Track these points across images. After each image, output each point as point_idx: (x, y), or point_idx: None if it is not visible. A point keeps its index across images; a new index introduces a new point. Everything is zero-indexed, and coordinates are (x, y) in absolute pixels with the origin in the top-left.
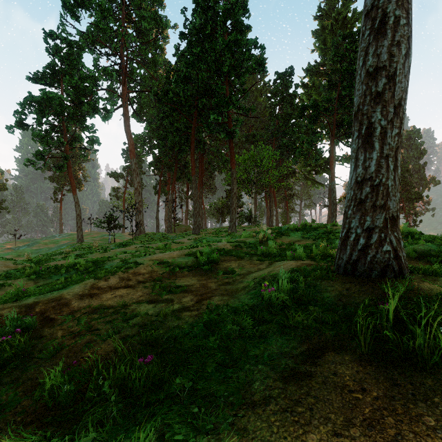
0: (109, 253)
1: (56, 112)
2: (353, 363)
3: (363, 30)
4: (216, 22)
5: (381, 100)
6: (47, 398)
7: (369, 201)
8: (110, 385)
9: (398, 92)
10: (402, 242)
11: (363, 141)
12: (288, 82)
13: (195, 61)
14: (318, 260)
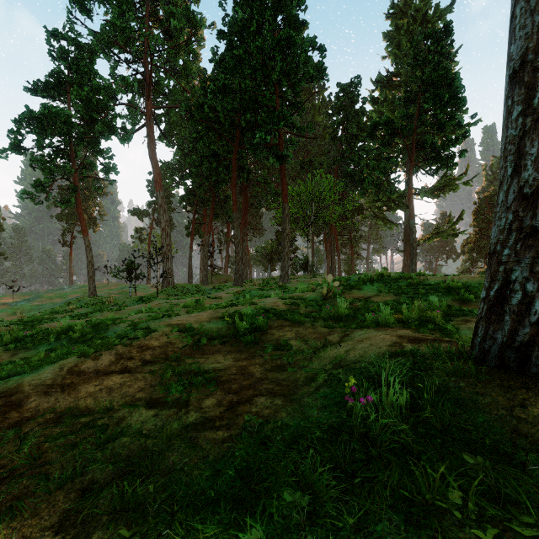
0: (123, 311)
1: (61, 131)
2: None
3: None
4: (263, 17)
5: None
6: None
7: None
8: None
9: None
10: None
11: (536, 119)
12: (353, 96)
13: (236, 65)
14: (413, 326)
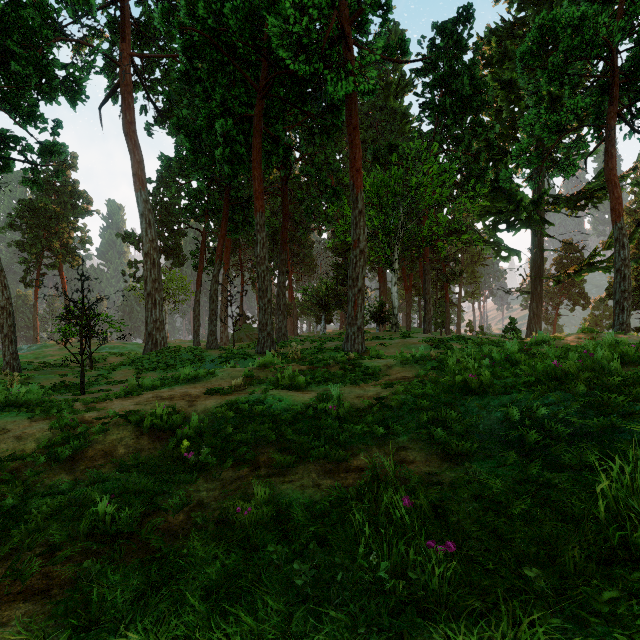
0: None
1: None
2: None
3: None
4: None
5: None
6: None
7: None
8: None
9: None
10: None
11: None
12: (460, 39)
13: None
14: None
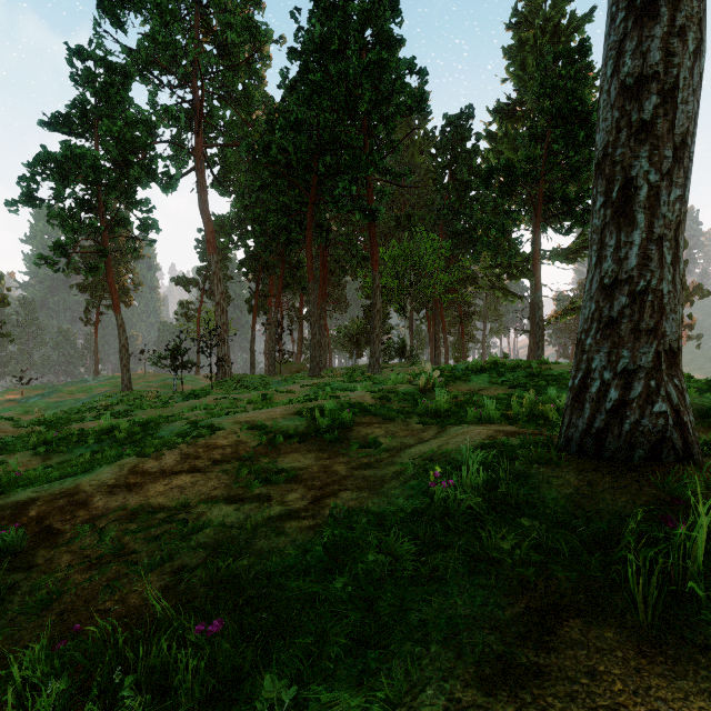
0: (171, 408)
1: (87, 178)
2: (624, 648)
3: (613, 11)
4: (348, 31)
5: (649, 136)
6: (10, 710)
7: (627, 321)
8: (138, 682)
9: (682, 121)
10: (687, 397)
11: (615, 213)
12: (464, 130)
13: (313, 94)
14: (521, 422)
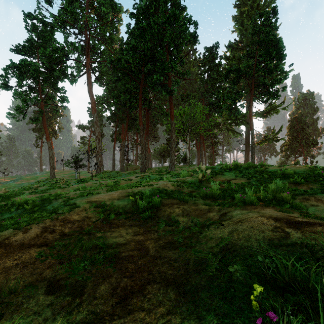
0: (68, 188)
1: (32, 76)
2: None
3: None
4: (159, 3)
5: None
6: None
7: None
8: None
9: None
10: None
11: None
12: (214, 54)
13: (141, 33)
14: (271, 204)
